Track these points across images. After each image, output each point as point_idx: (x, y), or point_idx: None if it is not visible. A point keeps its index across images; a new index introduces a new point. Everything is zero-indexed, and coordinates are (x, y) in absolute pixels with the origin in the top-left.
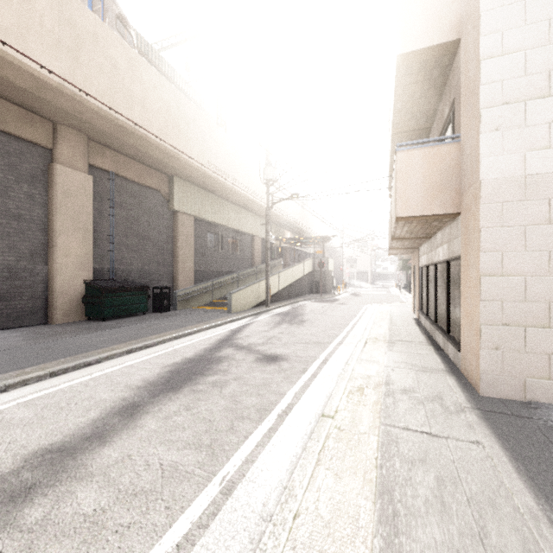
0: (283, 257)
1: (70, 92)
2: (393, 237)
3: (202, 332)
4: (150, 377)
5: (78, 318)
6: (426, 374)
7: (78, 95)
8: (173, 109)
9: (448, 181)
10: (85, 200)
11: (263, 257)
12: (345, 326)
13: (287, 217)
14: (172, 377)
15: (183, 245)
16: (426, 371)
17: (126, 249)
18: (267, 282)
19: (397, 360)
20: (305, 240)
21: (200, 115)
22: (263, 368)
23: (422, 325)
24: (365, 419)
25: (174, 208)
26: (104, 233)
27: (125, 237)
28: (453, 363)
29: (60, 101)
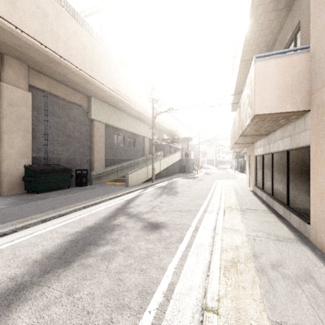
0: (163, 151)
1: (8, 28)
2: (242, 134)
3: (106, 202)
4: (50, 248)
5: (20, 191)
6: (283, 244)
7: (14, 31)
8: (89, 49)
9: (299, 84)
10: (25, 109)
11: (150, 150)
12: (205, 196)
13: (165, 125)
14: (69, 247)
15: (98, 142)
16: (282, 241)
17: (57, 144)
18: (152, 166)
19: (253, 228)
20: (176, 140)
21: (108, 56)
22: (147, 237)
23: (258, 195)
24: (251, 313)
25: (91, 117)
26: (41, 133)
27: (56, 135)
28: (298, 231)
29: (2, 35)
